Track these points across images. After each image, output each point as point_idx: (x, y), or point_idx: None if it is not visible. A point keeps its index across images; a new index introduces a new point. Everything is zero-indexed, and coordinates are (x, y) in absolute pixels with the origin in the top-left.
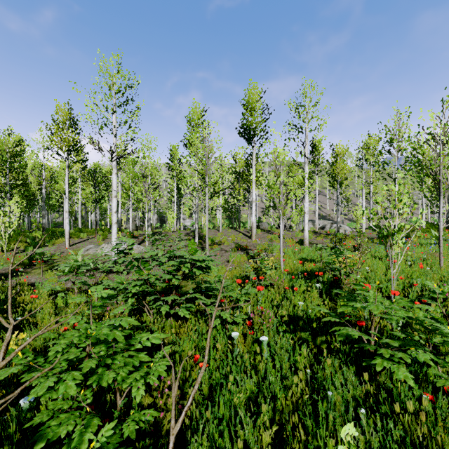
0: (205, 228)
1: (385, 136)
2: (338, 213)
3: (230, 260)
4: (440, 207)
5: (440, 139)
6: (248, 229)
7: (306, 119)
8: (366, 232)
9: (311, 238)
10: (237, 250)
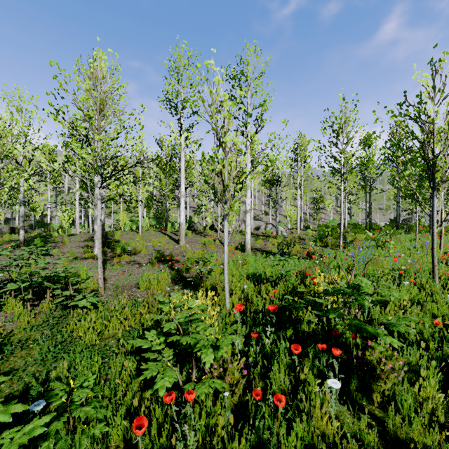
0: (127, 229)
1: (332, 125)
2: (277, 213)
3: (141, 285)
4: (435, 203)
5: (434, 111)
6: (177, 231)
7: (248, 94)
8: (300, 233)
9: (251, 242)
10: (157, 262)
